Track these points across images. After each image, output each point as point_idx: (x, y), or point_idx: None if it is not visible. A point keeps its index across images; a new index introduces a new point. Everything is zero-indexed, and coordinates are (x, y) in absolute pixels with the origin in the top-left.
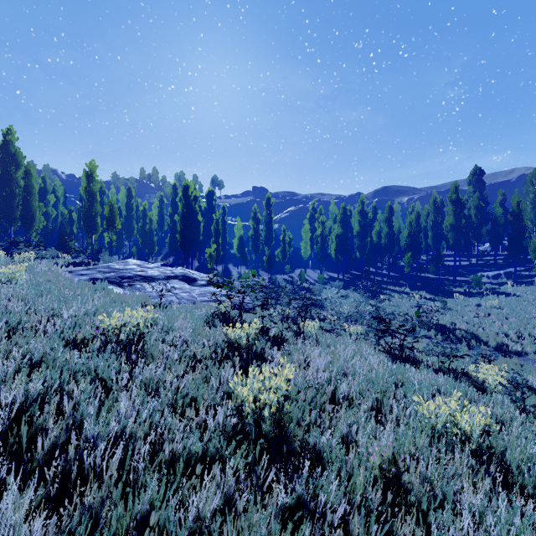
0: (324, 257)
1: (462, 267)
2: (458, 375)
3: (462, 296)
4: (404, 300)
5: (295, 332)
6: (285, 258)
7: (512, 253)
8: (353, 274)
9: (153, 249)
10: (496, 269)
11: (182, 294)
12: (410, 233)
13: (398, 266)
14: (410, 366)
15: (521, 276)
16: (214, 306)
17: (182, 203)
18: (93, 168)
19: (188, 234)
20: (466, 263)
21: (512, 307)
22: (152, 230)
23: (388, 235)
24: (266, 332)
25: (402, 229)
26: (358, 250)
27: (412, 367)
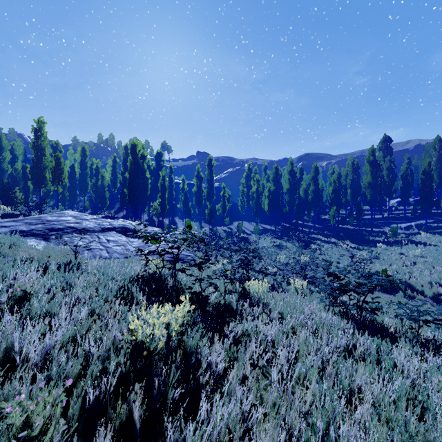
0: (259, 211)
1: (376, 220)
2: (439, 348)
3: (385, 246)
4: (333, 249)
5: (239, 292)
6: (224, 212)
7: (424, 207)
8: (284, 226)
9: (105, 203)
10: (406, 221)
11: (115, 247)
12: (334, 190)
13: (321, 219)
14: (382, 338)
15: (430, 228)
16: (143, 263)
17: (130, 160)
18: (41, 125)
19: (135, 189)
20: (378, 216)
21: (435, 256)
22: (104, 186)
23: (314, 192)
24: (204, 304)
25: (323, 188)
26: (288, 205)
27: (402, 351)
